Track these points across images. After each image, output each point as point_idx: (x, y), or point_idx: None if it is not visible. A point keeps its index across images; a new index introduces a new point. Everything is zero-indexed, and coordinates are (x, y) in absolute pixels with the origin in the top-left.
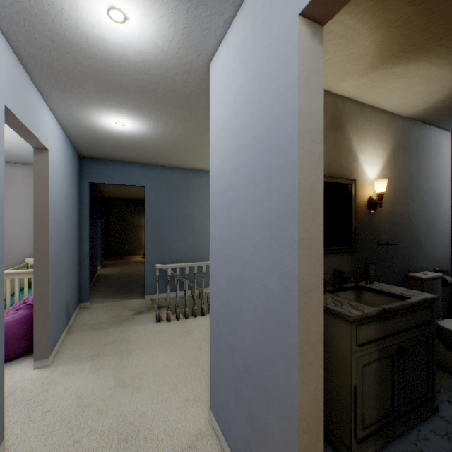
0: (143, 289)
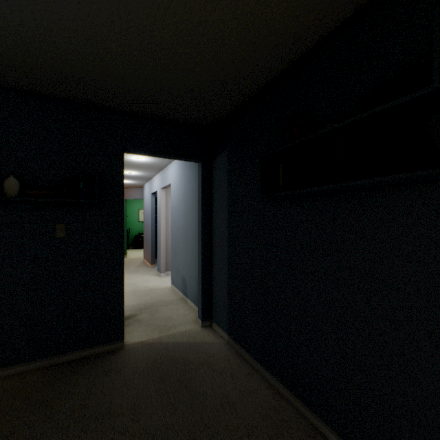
0: (130, 385)
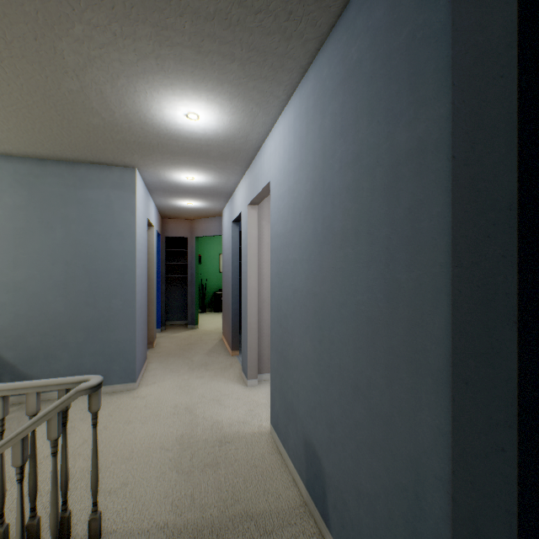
0: None
